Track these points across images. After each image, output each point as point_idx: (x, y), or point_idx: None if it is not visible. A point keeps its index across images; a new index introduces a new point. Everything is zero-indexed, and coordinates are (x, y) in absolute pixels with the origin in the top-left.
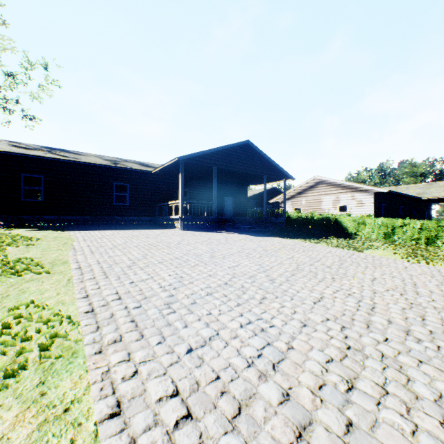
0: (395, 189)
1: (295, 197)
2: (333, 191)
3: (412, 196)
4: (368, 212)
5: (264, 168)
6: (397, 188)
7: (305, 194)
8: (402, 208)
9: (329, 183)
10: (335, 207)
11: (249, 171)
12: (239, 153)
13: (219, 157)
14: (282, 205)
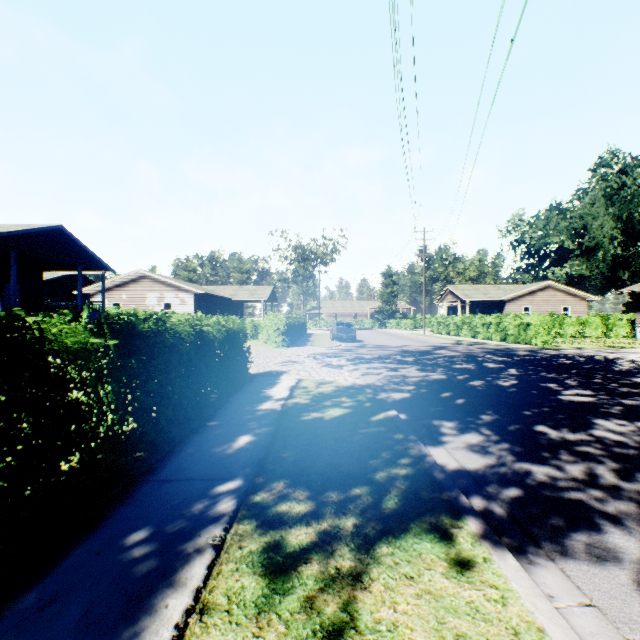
0: (217, 289)
1: (114, 290)
2: (159, 288)
3: (226, 298)
4: (191, 310)
5: (80, 258)
6: (218, 288)
7: (127, 288)
8: (220, 307)
9: (154, 279)
10: (161, 304)
11: (61, 259)
12: (48, 237)
13: (21, 240)
14: (95, 297)
